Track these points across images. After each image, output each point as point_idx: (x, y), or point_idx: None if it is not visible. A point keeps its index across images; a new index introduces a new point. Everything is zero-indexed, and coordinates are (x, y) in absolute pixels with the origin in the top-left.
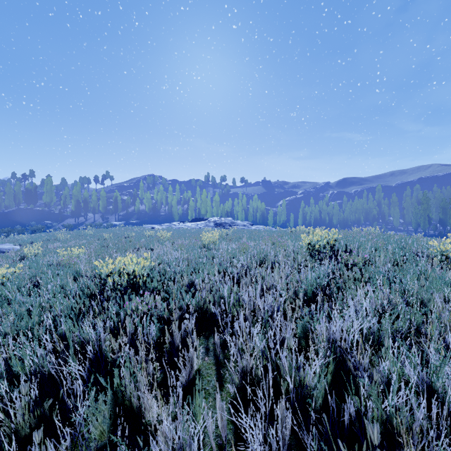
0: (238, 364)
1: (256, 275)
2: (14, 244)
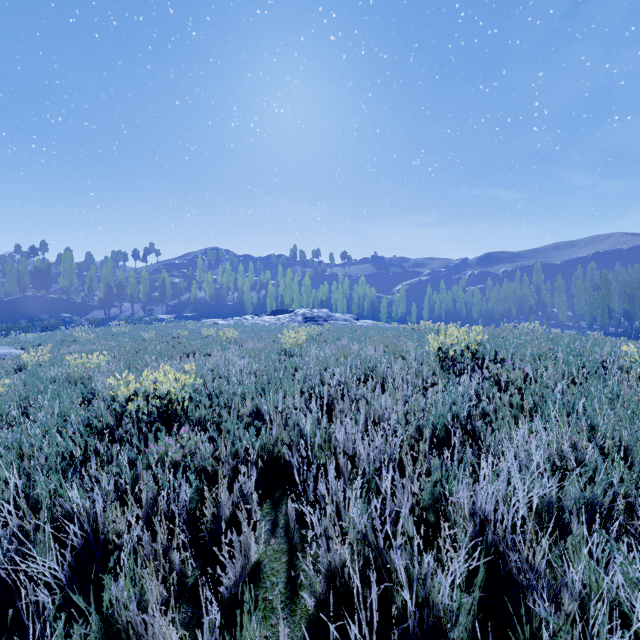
0: (321, 560)
1: (359, 399)
2: (14, 347)
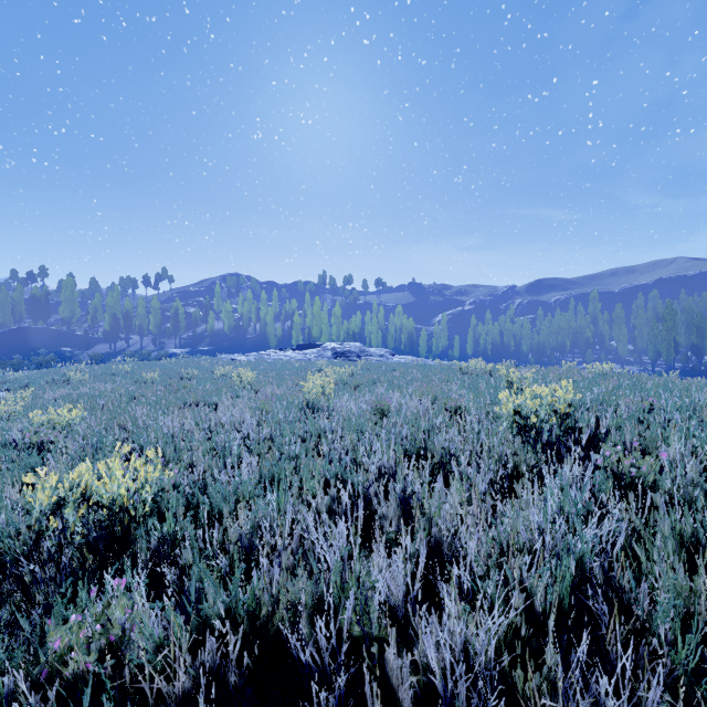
0: None
1: (410, 499)
2: None
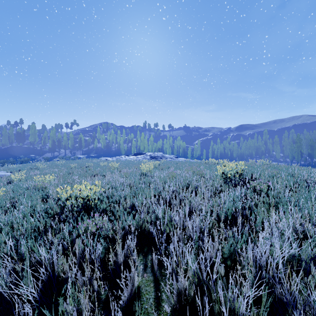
0: (174, 287)
1: (184, 198)
2: (7, 171)
